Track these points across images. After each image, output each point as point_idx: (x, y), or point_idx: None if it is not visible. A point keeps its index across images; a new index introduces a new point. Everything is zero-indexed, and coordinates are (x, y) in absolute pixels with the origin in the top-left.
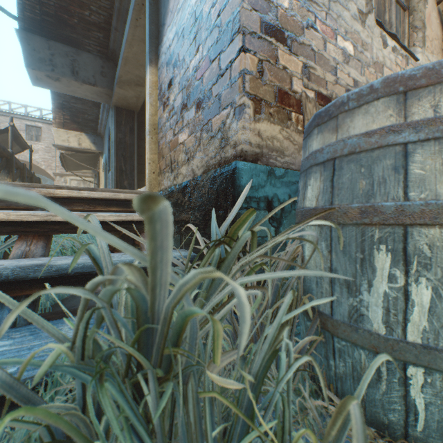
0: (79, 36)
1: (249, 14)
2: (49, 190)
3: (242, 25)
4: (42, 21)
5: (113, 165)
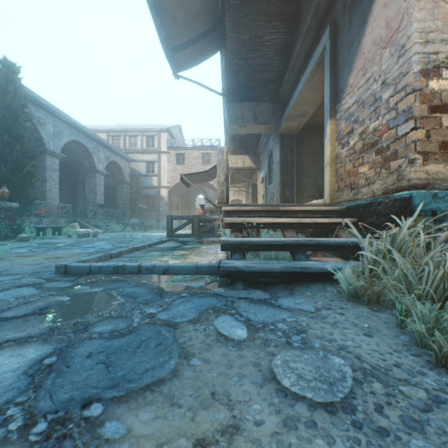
0: (258, 92)
1: (418, 108)
2: (290, 207)
3: (414, 116)
4: (238, 92)
5: (278, 180)
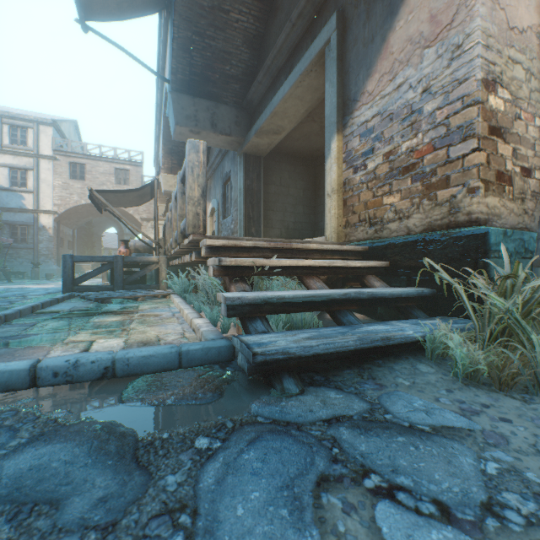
0: (219, 90)
1: (481, 125)
2: (306, 244)
3: (477, 134)
4: (190, 80)
5: (242, 212)
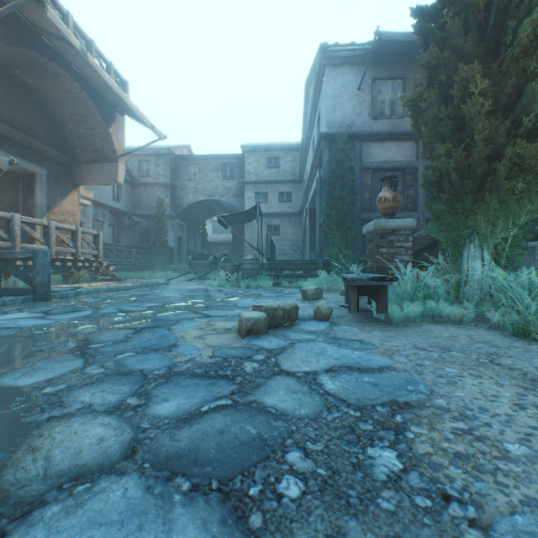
0: None
1: None
2: None
3: None
4: None
5: None
